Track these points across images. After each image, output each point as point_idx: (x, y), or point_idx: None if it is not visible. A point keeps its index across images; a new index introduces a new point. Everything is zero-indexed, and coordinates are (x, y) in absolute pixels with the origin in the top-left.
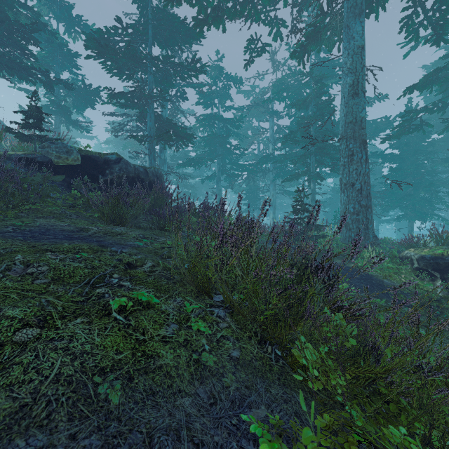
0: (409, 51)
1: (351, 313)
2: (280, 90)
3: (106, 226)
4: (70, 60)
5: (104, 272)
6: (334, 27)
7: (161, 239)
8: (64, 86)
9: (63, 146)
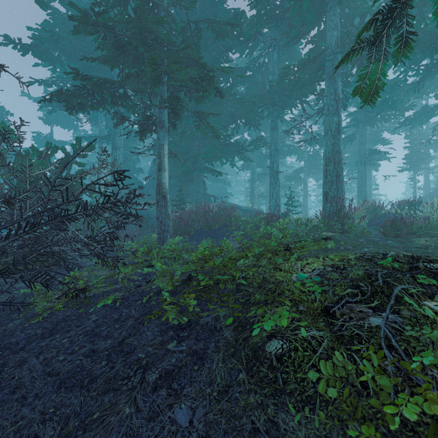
0: None
1: None
2: None
3: None
4: None
5: None
6: None
7: None
8: None
9: None
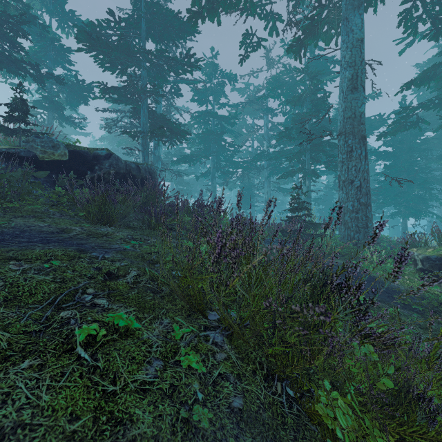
0: (405, 48)
1: (380, 341)
2: (275, 87)
3: (92, 226)
4: (63, 56)
5: (76, 286)
6: (332, 21)
7: (151, 240)
8: (56, 81)
9: (49, 141)
